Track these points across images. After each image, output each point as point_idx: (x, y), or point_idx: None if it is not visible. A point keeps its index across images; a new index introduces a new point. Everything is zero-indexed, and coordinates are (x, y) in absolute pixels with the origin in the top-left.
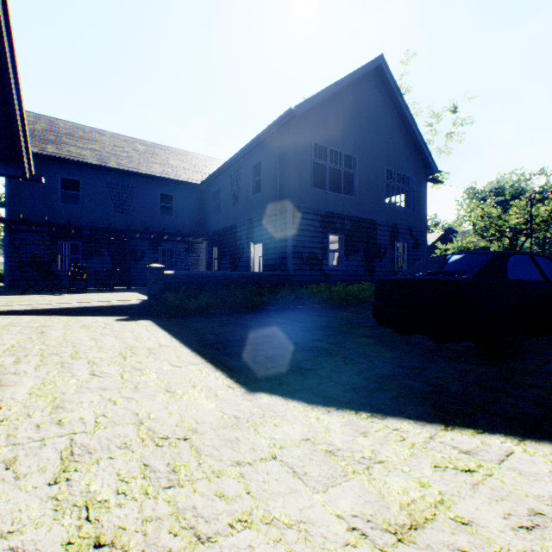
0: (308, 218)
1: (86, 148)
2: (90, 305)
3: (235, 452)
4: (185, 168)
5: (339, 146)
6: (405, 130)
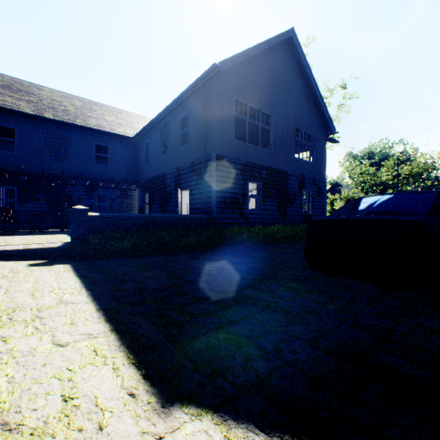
0: (230, 166)
1: (23, 99)
2: (2, 249)
3: None
4: (120, 123)
5: (257, 104)
6: (310, 96)
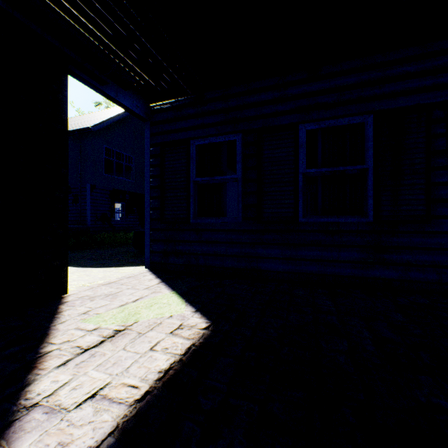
0: (101, 192)
1: None
2: None
3: (87, 272)
4: None
5: (122, 149)
6: None
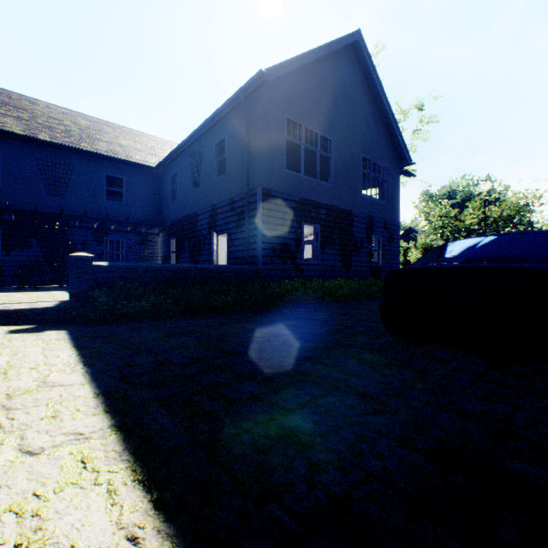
0: (280, 204)
1: (9, 115)
2: None
3: None
4: (139, 149)
5: (314, 125)
6: (381, 117)
